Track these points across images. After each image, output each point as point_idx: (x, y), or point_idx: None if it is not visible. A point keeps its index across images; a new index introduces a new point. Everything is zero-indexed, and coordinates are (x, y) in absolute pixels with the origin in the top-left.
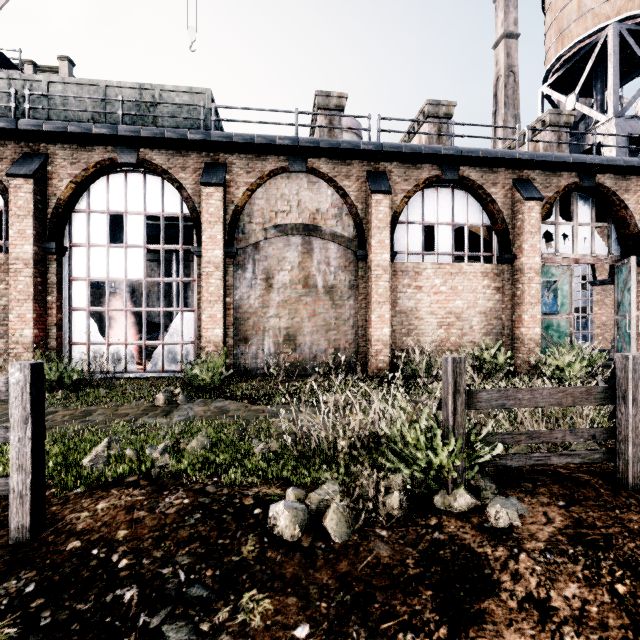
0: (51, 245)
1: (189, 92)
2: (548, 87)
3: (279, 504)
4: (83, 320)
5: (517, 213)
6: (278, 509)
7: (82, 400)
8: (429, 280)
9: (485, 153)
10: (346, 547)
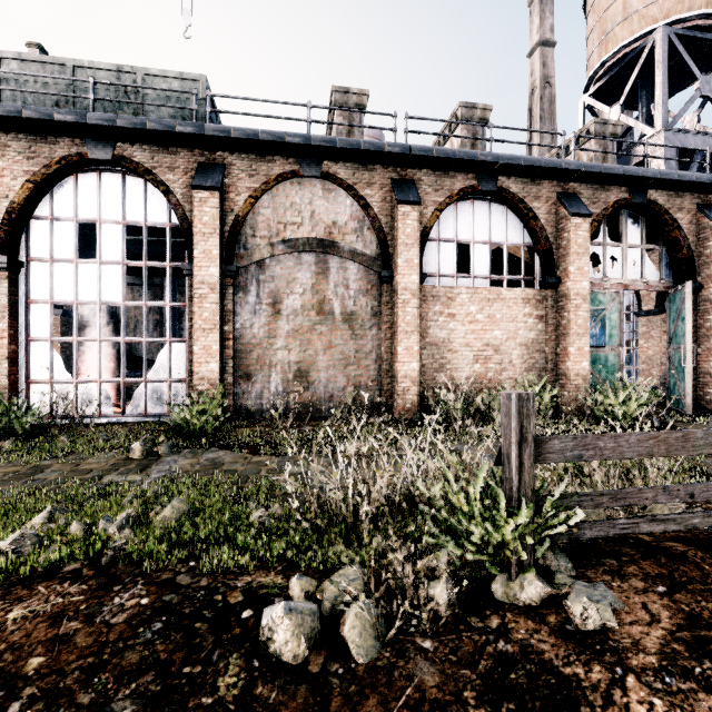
0: (1, 259)
1: (179, 78)
2: (590, 97)
3: (276, 607)
4: (44, 352)
5: (562, 231)
6: (275, 615)
7: (34, 453)
8: (464, 307)
9: (527, 161)
10: (374, 671)
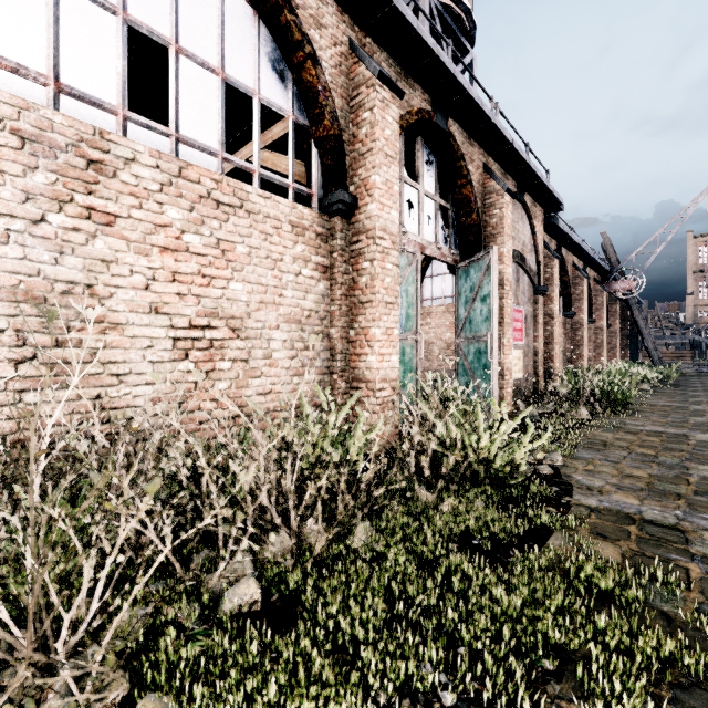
0: None
1: None
2: None
3: None
4: None
5: (360, 109)
6: None
7: None
8: (144, 202)
9: None
10: None
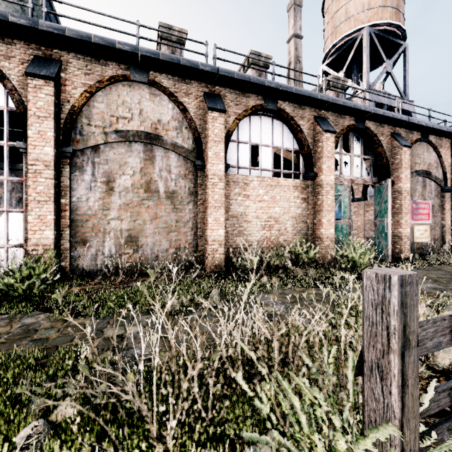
0: None
1: None
2: (326, 66)
3: None
4: None
5: (318, 142)
6: None
7: None
8: (255, 190)
9: (297, 90)
10: None
